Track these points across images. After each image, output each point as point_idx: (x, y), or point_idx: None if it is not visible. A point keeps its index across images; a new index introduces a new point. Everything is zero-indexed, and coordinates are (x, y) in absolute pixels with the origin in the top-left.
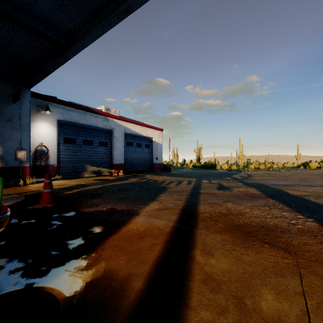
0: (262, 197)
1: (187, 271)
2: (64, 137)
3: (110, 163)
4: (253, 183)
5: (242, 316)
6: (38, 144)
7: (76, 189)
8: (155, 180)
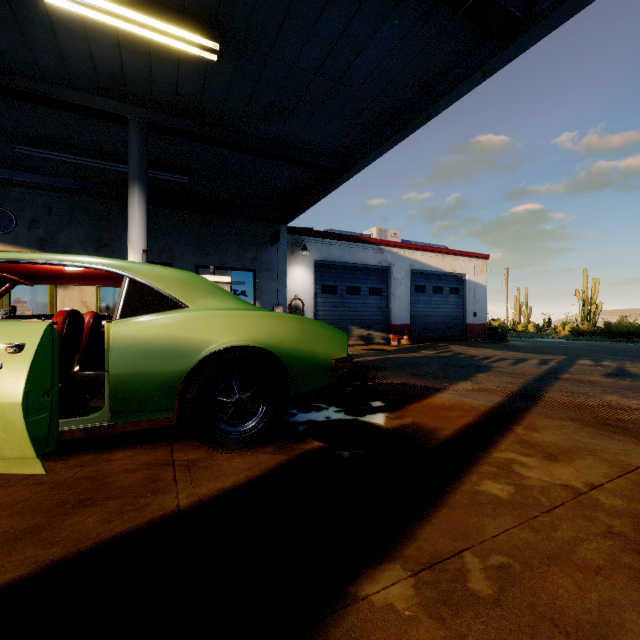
0: None
1: (500, 435)
2: (322, 285)
3: (386, 324)
4: None
5: (547, 460)
6: (292, 297)
7: None
8: (470, 355)
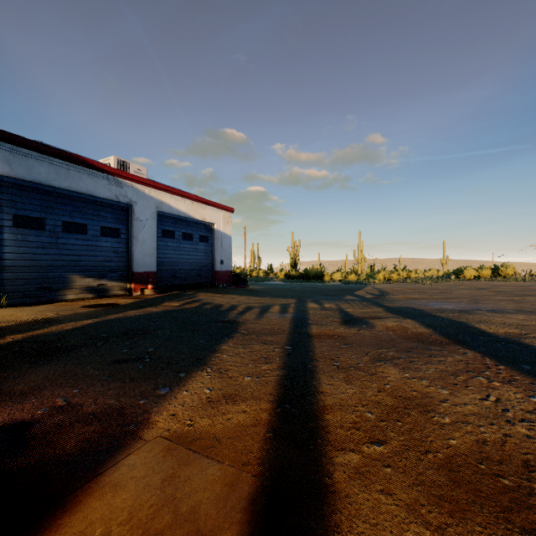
0: (442, 342)
1: None
2: (14, 214)
3: (126, 271)
4: (400, 308)
5: None
6: None
7: (19, 332)
8: (217, 304)
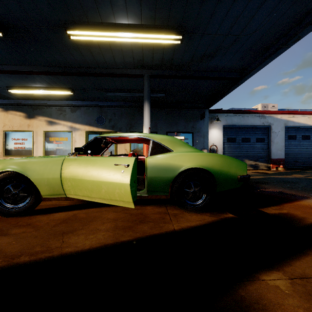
0: None
1: None
2: (227, 138)
3: (267, 158)
4: None
5: None
6: (211, 144)
7: None
8: None
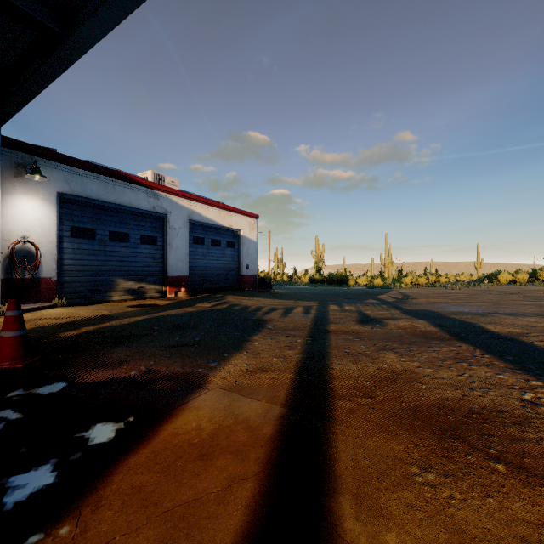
0: (445, 338)
1: None
2: (72, 226)
3: (162, 275)
4: (418, 310)
5: None
6: (17, 239)
7: (89, 325)
8: (244, 306)
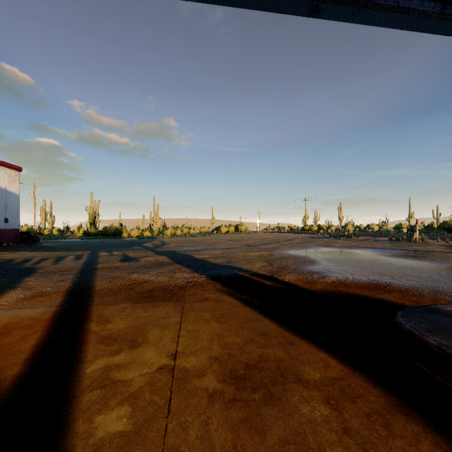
0: (171, 263)
1: (81, 341)
2: None
3: None
4: (165, 251)
5: (134, 348)
6: None
7: None
8: (6, 259)
